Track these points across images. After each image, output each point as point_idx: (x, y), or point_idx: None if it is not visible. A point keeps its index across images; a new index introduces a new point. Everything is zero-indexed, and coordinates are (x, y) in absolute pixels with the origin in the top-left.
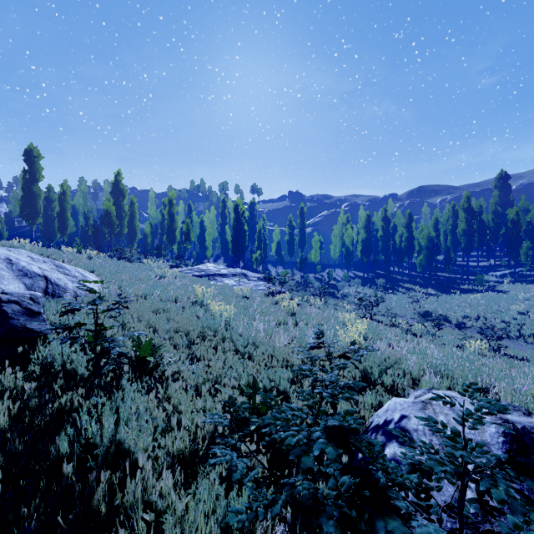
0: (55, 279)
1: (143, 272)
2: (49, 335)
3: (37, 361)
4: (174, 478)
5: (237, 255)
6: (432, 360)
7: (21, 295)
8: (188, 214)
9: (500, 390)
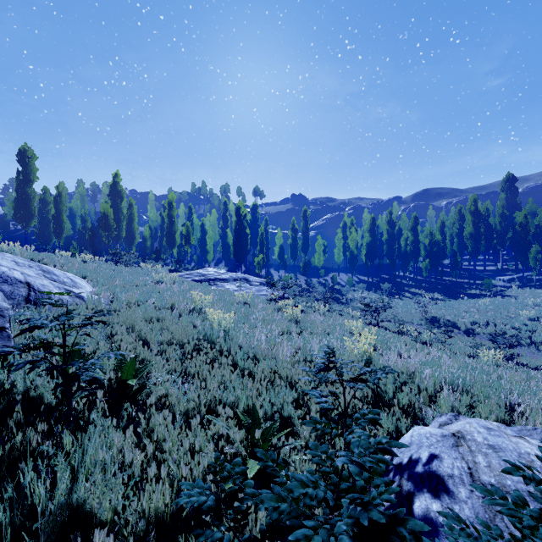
0: (39, 286)
1: (140, 277)
2: (9, 356)
3: None
4: None
5: (239, 259)
6: (448, 373)
7: None
8: (189, 217)
9: (524, 408)
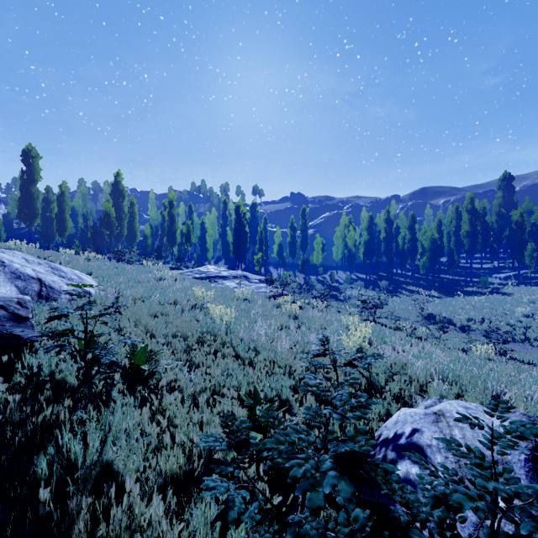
0: (49, 282)
1: (143, 274)
2: (36, 342)
3: (23, 370)
4: (166, 504)
5: (238, 257)
6: (439, 365)
7: (7, 299)
8: (189, 216)
9: (510, 397)
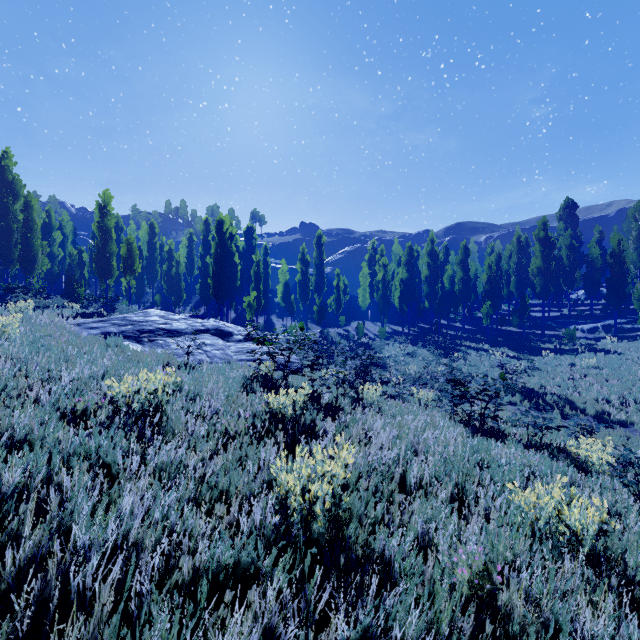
0: None
1: None
2: None
3: None
4: None
5: (221, 300)
6: None
7: None
8: (150, 239)
9: None
